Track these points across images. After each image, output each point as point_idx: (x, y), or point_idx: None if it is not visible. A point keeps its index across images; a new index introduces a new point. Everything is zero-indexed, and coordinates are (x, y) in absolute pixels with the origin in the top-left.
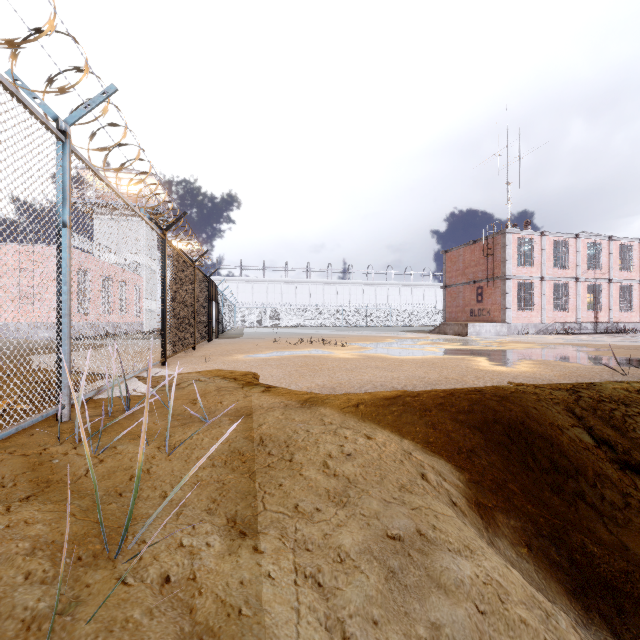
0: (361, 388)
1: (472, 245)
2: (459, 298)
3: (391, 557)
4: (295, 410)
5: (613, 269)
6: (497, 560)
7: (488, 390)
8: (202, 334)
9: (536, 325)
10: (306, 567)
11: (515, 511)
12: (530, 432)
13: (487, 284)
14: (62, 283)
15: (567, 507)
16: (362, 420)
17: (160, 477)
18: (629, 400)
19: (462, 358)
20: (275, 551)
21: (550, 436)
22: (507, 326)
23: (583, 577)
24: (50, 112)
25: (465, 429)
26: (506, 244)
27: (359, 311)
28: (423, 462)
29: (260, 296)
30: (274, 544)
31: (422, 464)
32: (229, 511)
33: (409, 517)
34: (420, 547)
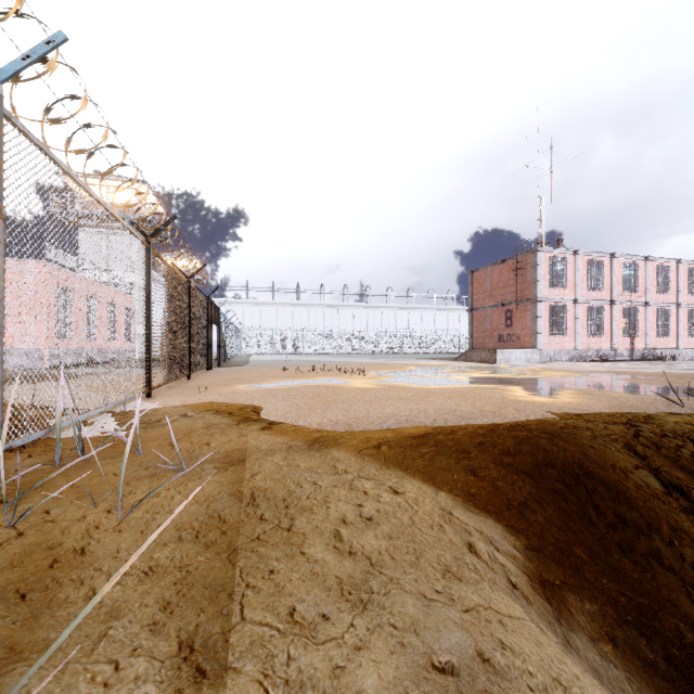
0: (382, 424)
1: (500, 264)
2: (486, 322)
3: None
4: (301, 454)
5: (650, 291)
6: None
7: (533, 425)
8: (200, 361)
9: (569, 351)
10: None
11: (589, 589)
12: (590, 477)
13: (517, 307)
14: None
15: (641, 573)
16: (385, 466)
17: (96, 561)
18: None
19: (495, 387)
20: None
21: (614, 482)
22: (538, 353)
23: (687, 683)
24: None
25: (512, 475)
26: (537, 263)
27: (378, 337)
28: (468, 525)
29: (269, 320)
30: None
31: (467, 529)
32: (186, 625)
33: (463, 628)
34: (486, 686)
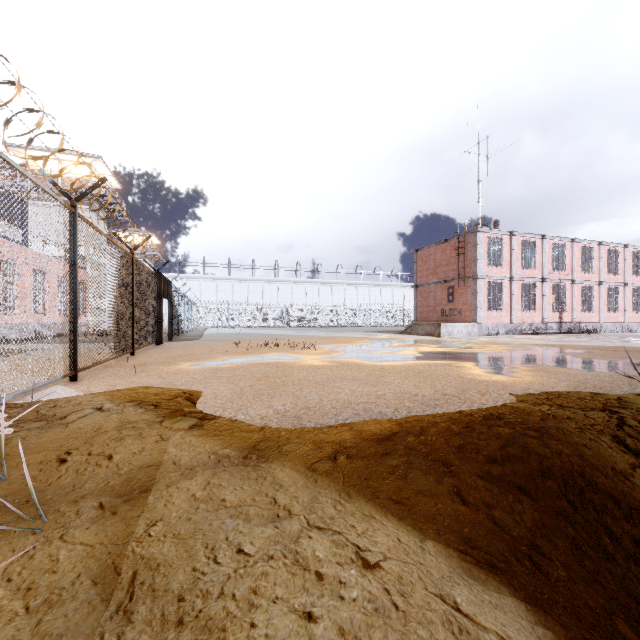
0: (337, 416)
1: (443, 244)
2: (430, 298)
3: None
4: (230, 474)
5: (576, 270)
6: None
7: (509, 416)
8: (147, 337)
9: (506, 325)
10: None
11: None
12: (596, 491)
13: (458, 283)
14: None
15: None
16: (345, 494)
17: None
18: None
19: (449, 364)
20: None
21: (623, 495)
22: (478, 326)
23: None
24: None
25: (507, 495)
26: (477, 243)
27: (328, 311)
28: (488, 633)
29: (225, 295)
30: None
31: None
32: None
33: None
34: None
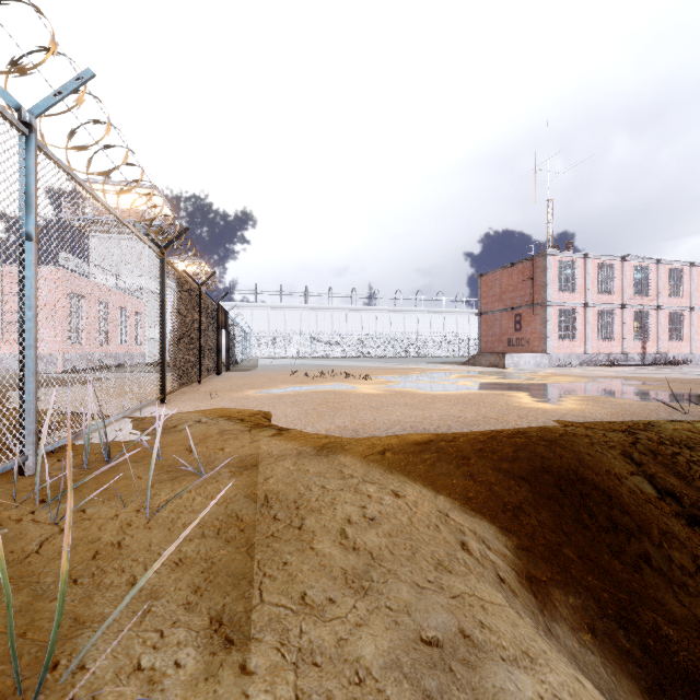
0: (388, 430)
1: (510, 268)
2: (495, 326)
3: (427, 675)
4: (310, 459)
5: (662, 295)
6: (565, 670)
7: (533, 432)
8: (210, 366)
9: (579, 356)
10: (311, 695)
11: (574, 585)
12: (585, 483)
13: (526, 311)
14: (26, 308)
15: (630, 573)
16: (389, 471)
17: (132, 553)
18: (693, 443)
19: (501, 393)
20: (270, 670)
21: (608, 487)
22: (548, 357)
23: (659, 669)
24: (11, 100)
25: (510, 480)
26: (547, 267)
27: (386, 340)
28: (463, 526)
29: (277, 324)
30: (269, 658)
31: (462, 529)
32: (214, 605)
33: (449, 610)
34: (465, 656)
